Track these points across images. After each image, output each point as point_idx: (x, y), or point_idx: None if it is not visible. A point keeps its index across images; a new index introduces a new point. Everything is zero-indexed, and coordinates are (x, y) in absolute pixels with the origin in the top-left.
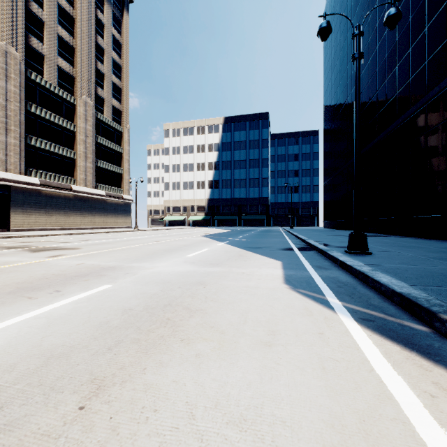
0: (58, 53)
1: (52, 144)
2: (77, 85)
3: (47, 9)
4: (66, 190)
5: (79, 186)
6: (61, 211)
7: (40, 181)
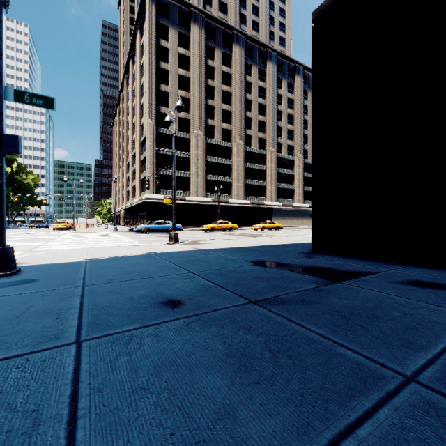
0: (287, 138)
1: (285, 185)
2: (295, 150)
3: (283, 120)
4: (290, 206)
5: (296, 204)
6: (289, 217)
7: (281, 204)
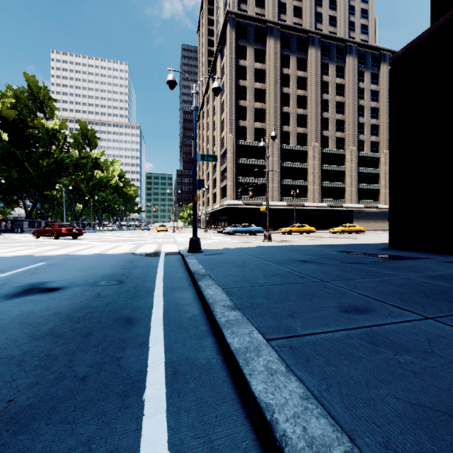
0: (370, 134)
1: (367, 185)
2: (380, 146)
3: (365, 115)
4: (374, 208)
5: (381, 205)
6: (372, 220)
7: (363, 206)
